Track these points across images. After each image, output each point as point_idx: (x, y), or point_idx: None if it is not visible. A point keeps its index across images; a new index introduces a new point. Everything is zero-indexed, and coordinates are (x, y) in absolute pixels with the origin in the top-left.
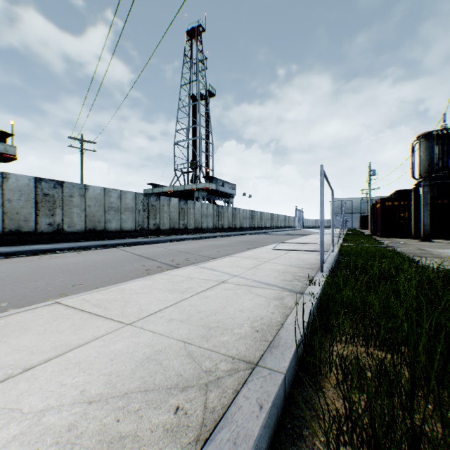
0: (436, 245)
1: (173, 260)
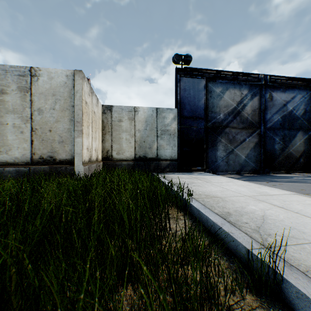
0: None
1: None
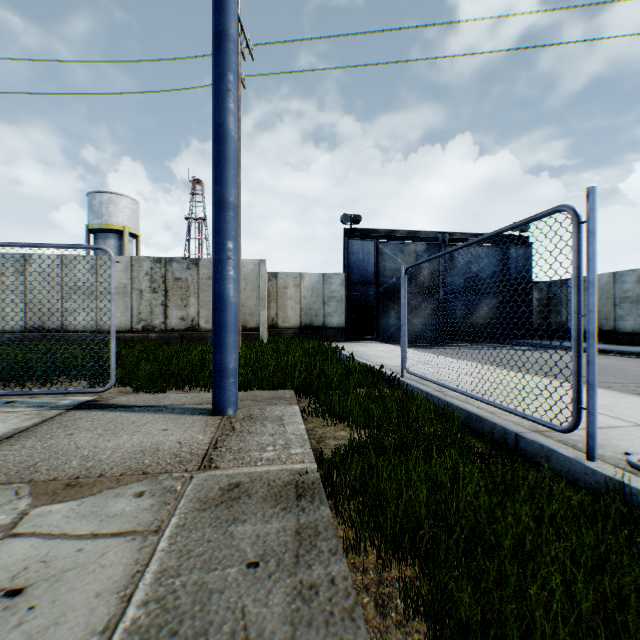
0: None
1: (637, 387)
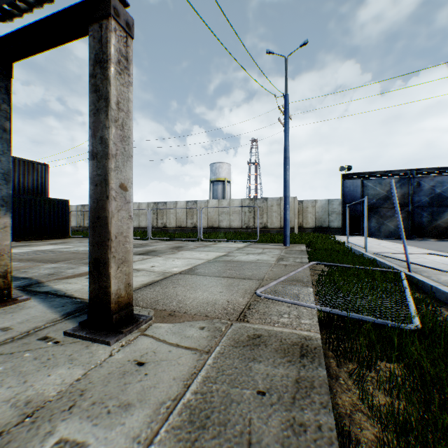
0: (208, 277)
1: None
